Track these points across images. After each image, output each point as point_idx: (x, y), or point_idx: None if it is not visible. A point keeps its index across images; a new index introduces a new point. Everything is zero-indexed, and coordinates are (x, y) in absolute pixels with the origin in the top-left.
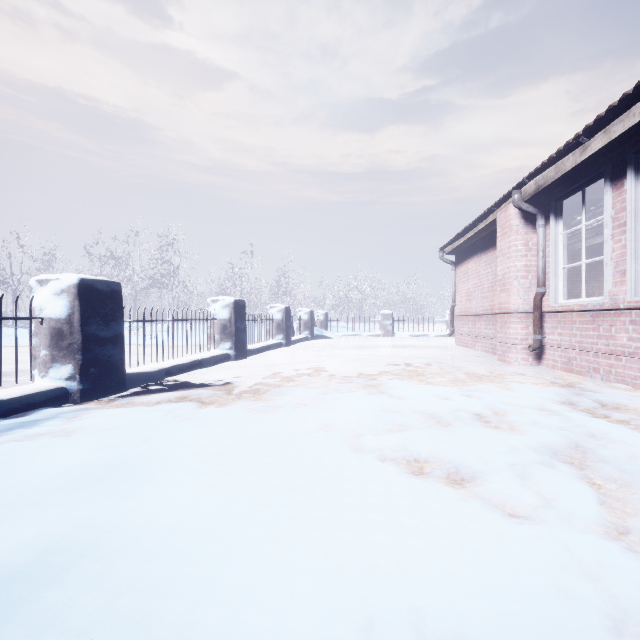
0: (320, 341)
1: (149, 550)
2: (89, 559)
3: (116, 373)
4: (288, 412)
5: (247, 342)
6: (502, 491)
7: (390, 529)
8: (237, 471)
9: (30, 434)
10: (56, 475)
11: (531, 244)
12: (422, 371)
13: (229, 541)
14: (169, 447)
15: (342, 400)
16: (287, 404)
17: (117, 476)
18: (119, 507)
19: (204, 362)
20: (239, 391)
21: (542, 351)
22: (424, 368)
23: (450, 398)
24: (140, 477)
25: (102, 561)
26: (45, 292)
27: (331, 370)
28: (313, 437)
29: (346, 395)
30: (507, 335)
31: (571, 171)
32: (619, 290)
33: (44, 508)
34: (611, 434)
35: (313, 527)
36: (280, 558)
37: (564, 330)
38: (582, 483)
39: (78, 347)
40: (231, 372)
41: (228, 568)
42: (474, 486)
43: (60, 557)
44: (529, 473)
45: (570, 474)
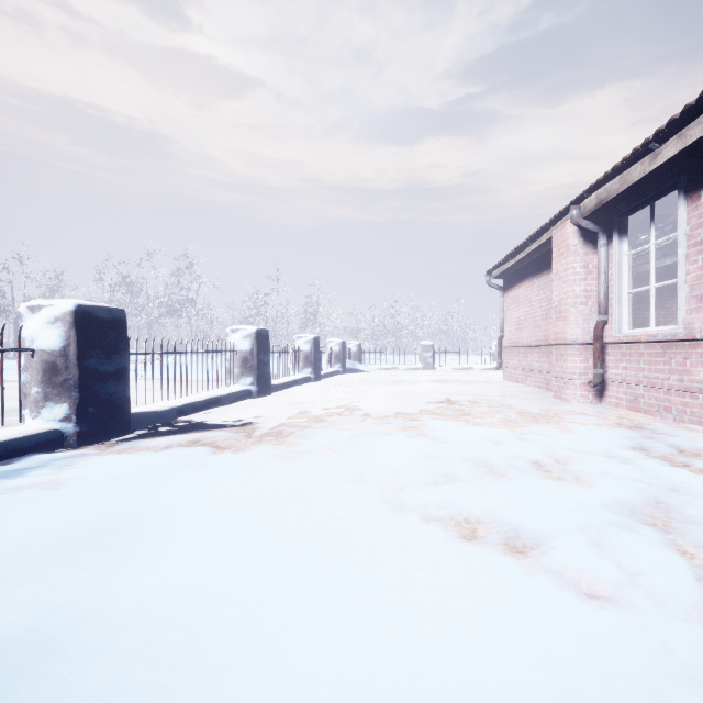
0: (353, 375)
1: (134, 647)
2: (56, 660)
3: (119, 413)
4: (315, 459)
5: (272, 376)
6: (574, 563)
7: (439, 617)
8: (252, 536)
9: (12, 486)
10: (34, 540)
11: (591, 266)
12: (468, 410)
13: (236, 634)
14: (173, 504)
15: (378, 445)
16: (314, 449)
17: (106, 542)
18: (103, 585)
19: (222, 399)
20: (260, 433)
21: (604, 387)
22: (470, 406)
23: (502, 442)
24: (134, 543)
25: (72, 663)
26: (37, 320)
27: (365, 409)
28: (344, 491)
29: (382, 439)
30: (564, 369)
31: (639, 182)
32: (695, 318)
33: (11, 586)
34: (696, 487)
35: (343, 613)
36: (300, 660)
37: (630, 363)
38: (671, 552)
39: (74, 383)
40: (252, 411)
41: (232, 675)
42: (539, 555)
43: (18, 658)
44: (605, 538)
45: (655, 540)
